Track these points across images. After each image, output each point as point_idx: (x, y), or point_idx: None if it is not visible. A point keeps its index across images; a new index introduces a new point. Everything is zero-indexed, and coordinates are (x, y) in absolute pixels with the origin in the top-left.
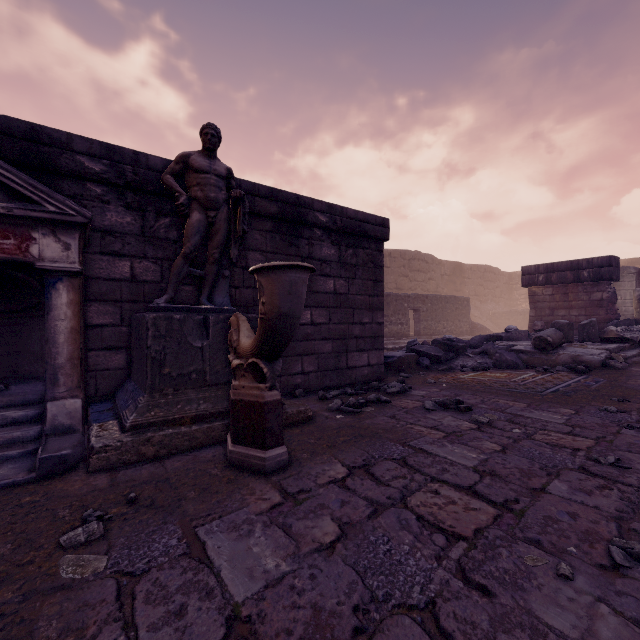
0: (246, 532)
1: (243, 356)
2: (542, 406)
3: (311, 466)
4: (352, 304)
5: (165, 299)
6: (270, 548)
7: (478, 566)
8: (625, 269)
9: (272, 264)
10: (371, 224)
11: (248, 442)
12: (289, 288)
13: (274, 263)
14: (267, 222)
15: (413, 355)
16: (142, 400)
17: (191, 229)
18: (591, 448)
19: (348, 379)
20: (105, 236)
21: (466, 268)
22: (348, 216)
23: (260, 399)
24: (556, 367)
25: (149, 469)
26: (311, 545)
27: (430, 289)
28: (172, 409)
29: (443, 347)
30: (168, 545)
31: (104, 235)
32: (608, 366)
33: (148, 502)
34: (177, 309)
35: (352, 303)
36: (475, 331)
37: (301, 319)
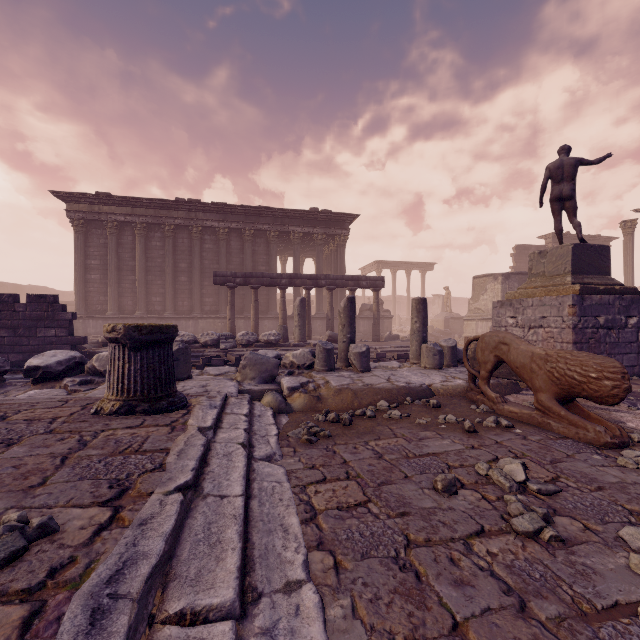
0: None
1: None
2: None
3: None
4: None
5: None
6: None
7: None
8: None
9: None
10: None
11: None
12: None
13: None
14: None
15: None
16: None
17: None
18: None
19: None
20: None
21: (27, 288)
22: None
23: None
24: None
25: None
26: None
27: None
28: None
29: None
30: None
31: None
32: None
33: None
34: None
35: None
36: None
37: None
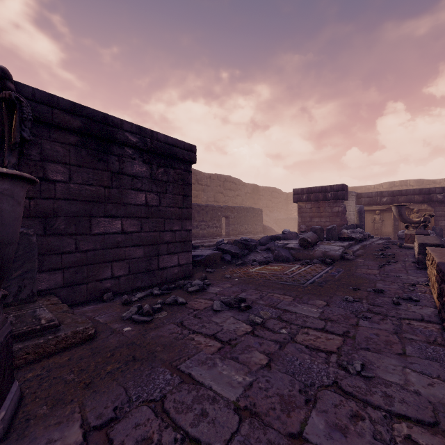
0: None
1: None
2: (304, 299)
3: (36, 435)
4: (163, 215)
5: None
6: None
7: None
8: (350, 193)
9: None
10: (180, 148)
11: None
12: None
13: None
14: (71, 136)
15: (218, 253)
16: None
17: None
18: (340, 349)
19: (159, 278)
20: None
21: (261, 189)
22: (158, 139)
23: None
24: (313, 260)
25: None
26: None
27: (238, 202)
28: None
29: (241, 246)
30: None
31: None
32: (344, 258)
33: None
34: None
35: (163, 214)
36: (266, 231)
37: (111, 228)
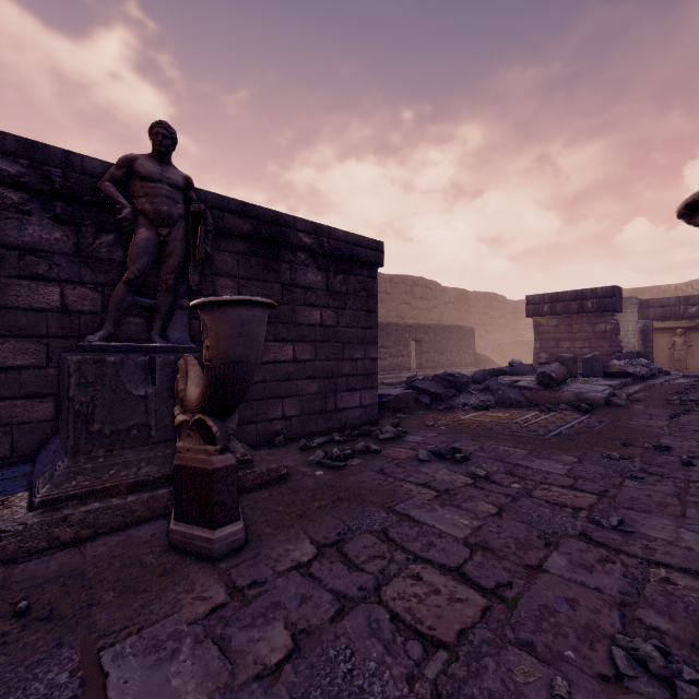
0: (169, 653)
1: (190, 410)
2: (544, 453)
3: (273, 545)
4: (342, 338)
5: (101, 335)
6: (196, 678)
7: (458, 688)
8: (628, 300)
9: (216, 299)
10: (363, 248)
11: (193, 519)
12: (240, 329)
13: (218, 298)
14: (240, 242)
15: (412, 393)
16: (61, 466)
17: (136, 249)
18: (593, 506)
19: (337, 423)
20: (25, 255)
21: (471, 296)
22: (337, 238)
23: (208, 465)
24: (560, 405)
25: (61, 559)
26: (251, 669)
27: (434, 318)
28: (102, 476)
29: (444, 383)
30: (54, 684)
31: (23, 254)
32: (611, 404)
33: (45, 612)
34: (115, 348)
35: (342, 337)
36: (480, 363)
37: (281, 356)
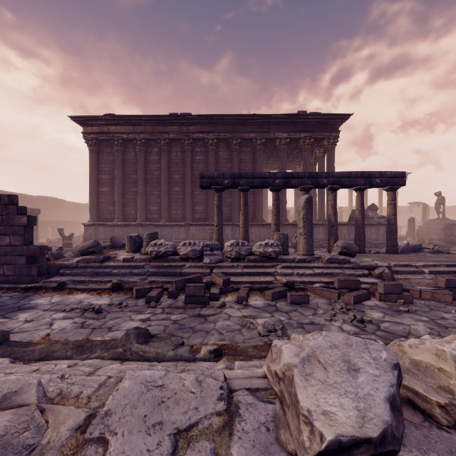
0: None
1: None
2: None
3: None
4: None
5: None
6: None
7: None
8: None
9: None
10: (35, 211)
11: None
12: None
13: None
14: None
15: (48, 242)
16: None
17: None
18: None
19: None
20: None
21: (84, 206)
22: (29, 210)
23: None
24: None
25: None
26: None
27: (63, 216)
28: None
29: (59, 240)
30: None
31: None
32: None
33: None
34: None
35: None
36: None
37: None
